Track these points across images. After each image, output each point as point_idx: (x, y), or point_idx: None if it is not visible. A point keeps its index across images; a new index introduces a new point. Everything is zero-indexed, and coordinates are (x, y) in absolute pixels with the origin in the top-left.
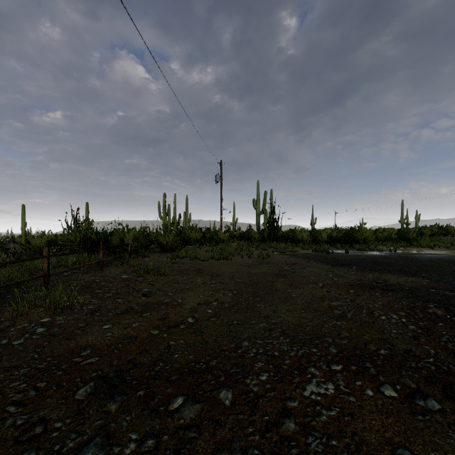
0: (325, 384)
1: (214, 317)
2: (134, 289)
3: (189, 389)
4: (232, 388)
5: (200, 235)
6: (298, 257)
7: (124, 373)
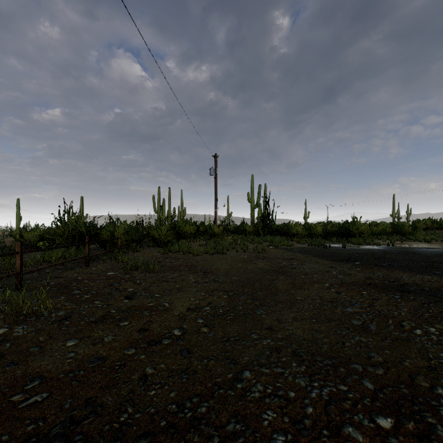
0: None
1: (206, 328)
2: (117, 289)
3: None
4: None
5: (194, 229)
6: (295, 251)
7: (75, 426)
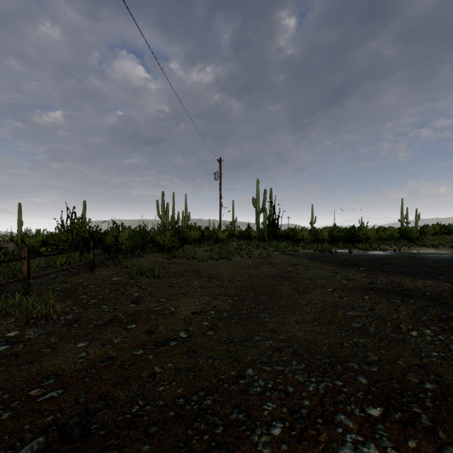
0: (365, 447)
1: (211, 330)
2: (123, 294)
3: (173, 447)
4: (234, 450)
5: (198, 234)
6: (300, 256)
7: (90, 417)
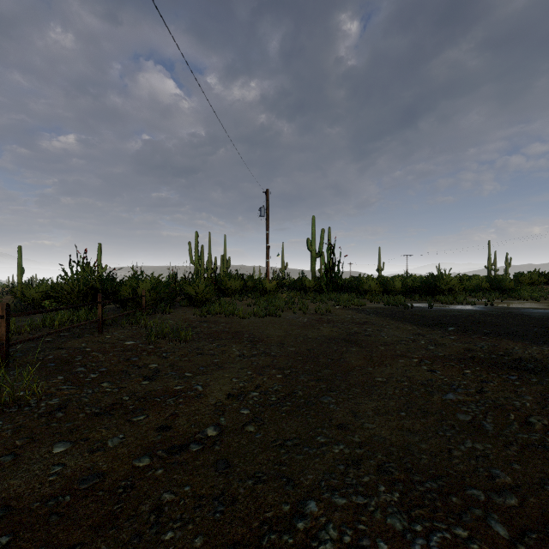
0: None
1: (252, 425)
2: (135, 365)
3: None
4: None
5: (240, 284)
6: (368, 312)
7: None
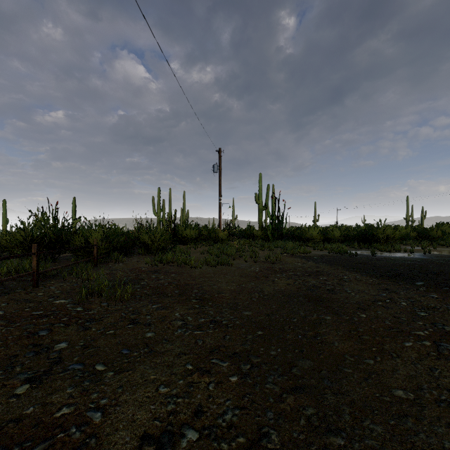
0: None
1: None
2: (36, 345)
3: None
4: None
5: (195, 233)
6: (317, 260)
7: None
